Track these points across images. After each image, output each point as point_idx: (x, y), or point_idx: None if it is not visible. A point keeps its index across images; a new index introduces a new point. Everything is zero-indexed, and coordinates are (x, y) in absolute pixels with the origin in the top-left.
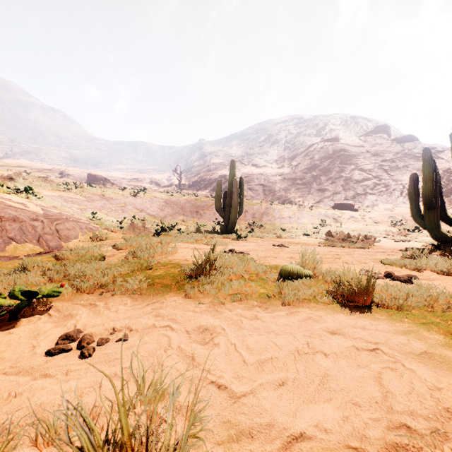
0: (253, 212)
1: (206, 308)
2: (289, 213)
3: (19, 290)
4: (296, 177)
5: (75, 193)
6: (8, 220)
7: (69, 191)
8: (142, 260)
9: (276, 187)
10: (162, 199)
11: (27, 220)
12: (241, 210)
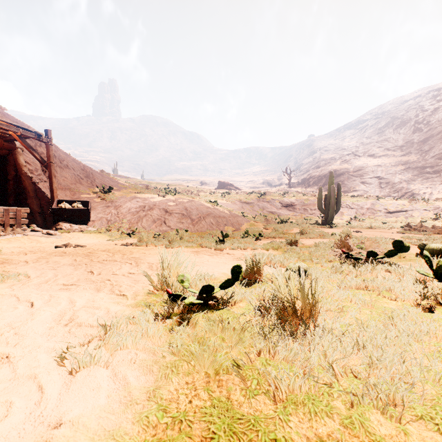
0: (356, 208)
1: (302, 239)
2: (397, 208)
3: (255, 234)
4: (425, 165)
5: (226, 200)
6: (222, 217)
7: (223, 199)
8: (280, 231)
9: (396, 179)
10: (277, 200)
11: (227, 217)
12: (338, 208)
